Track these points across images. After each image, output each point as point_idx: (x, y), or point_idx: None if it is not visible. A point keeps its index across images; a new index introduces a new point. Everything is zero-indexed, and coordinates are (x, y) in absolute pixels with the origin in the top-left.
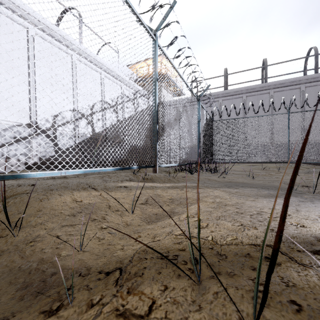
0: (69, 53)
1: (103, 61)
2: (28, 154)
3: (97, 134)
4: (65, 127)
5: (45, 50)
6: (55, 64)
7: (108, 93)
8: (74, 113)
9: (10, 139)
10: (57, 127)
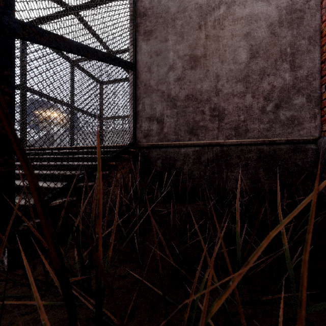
0: None
1: None
2: None
3: None
4: None
5: None
6: None
7: None
8: None
9: None
10: None
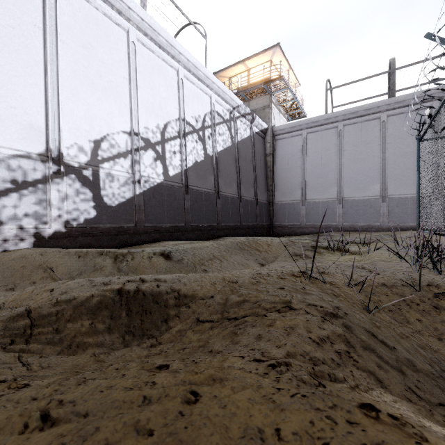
0: (123, 27)
1: (182, 48)
2: (41, 216)
3: (171, 178)
4: (116, 163)
5: (79, 14)
6: (98, 43)
7: (190, 106)
8: (132, 138)
9: (2, 184)
10: (101, 162)
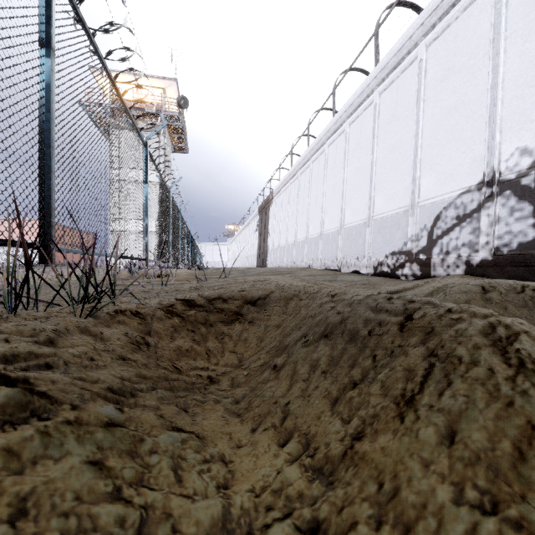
0: None
1: None
2: (474, 244)
3: None
4: None
5: None
6: None
7: None
8: None
9: (451, 222)
10: None
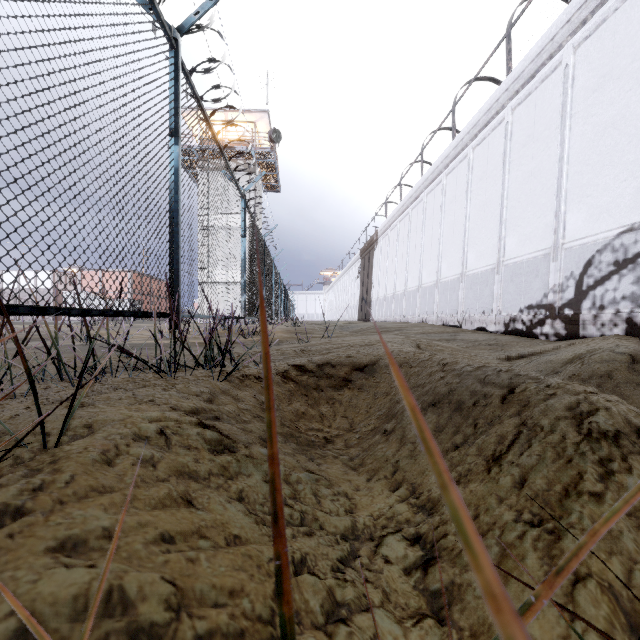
0: None
1: None
2: (638, 297)
3: None
4: None
5: None
6: None
7: None
8: None
9: (607, 269)
10: None
